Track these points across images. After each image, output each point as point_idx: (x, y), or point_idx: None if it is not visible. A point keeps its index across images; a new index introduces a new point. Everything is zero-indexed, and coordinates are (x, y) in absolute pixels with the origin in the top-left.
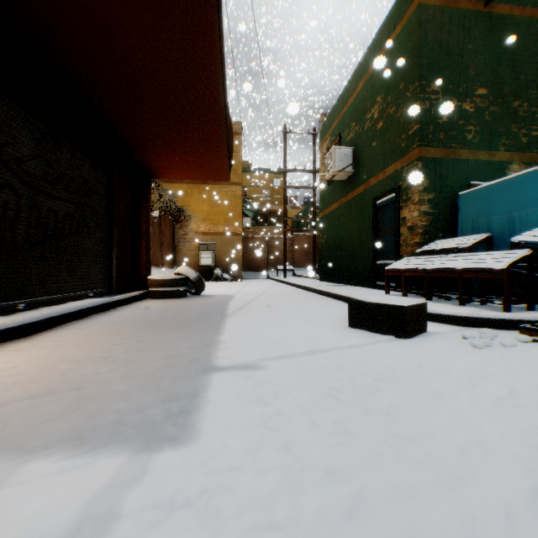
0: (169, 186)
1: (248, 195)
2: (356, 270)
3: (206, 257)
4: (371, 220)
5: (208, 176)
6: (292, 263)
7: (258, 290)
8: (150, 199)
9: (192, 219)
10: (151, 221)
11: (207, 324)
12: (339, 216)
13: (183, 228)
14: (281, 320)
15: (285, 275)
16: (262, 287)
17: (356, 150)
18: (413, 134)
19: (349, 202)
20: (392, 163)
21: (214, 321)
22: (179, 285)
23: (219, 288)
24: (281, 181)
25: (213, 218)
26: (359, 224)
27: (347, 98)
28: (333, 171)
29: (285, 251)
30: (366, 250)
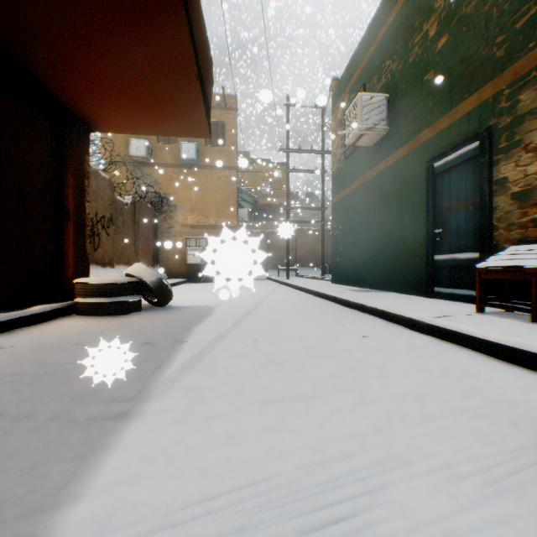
0: (151, 170)
1: (246, 187)
2: (393, 269)
3: (194, 254)
4: (422, 194)
5: (175, 127)
6: (295, 262)
7: (253, 297)
8: (86, 162)
9: (178, 210)
10: (119, 207)
11: (49, 455)
12: (362, 197)
13: (168, 220)
14: (300, 421)
15: (288, 275)
16: (260, 291)
17: (393, 97)
18: (526, 24)
19: (380, 174)
20: (469, 94)
21: (94, 429)
22: (125, 293)
23: (202, 294)
24: (282, 173)
25: (202, 209)
26: (398, 204)
27: (377, 32)
28: (359, 128)
29: (288, 247)
30: (411, 239)
